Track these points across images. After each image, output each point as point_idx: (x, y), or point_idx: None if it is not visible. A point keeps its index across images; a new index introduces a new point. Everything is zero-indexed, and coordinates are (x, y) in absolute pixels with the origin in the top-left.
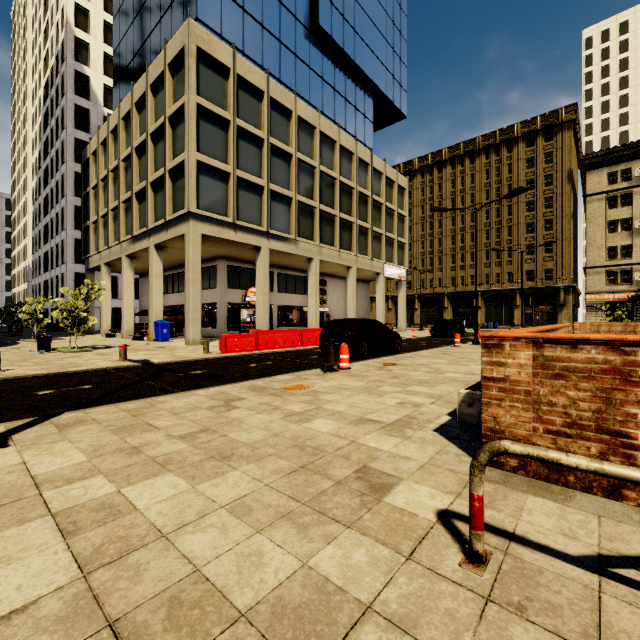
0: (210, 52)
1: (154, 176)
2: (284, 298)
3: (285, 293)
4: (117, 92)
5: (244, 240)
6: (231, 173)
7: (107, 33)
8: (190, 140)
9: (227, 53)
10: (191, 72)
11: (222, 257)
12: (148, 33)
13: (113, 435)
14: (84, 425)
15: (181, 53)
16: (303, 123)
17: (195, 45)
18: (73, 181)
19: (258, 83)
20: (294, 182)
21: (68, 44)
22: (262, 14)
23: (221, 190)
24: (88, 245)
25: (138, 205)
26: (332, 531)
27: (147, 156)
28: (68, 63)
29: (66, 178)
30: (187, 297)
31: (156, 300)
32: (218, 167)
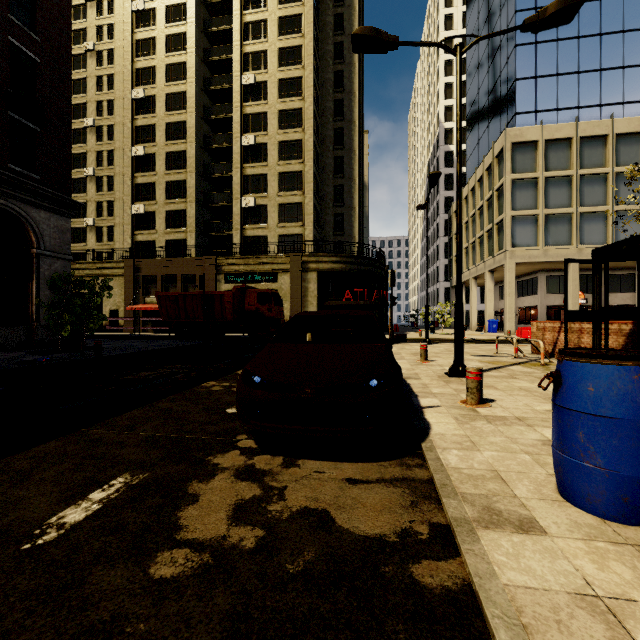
0: (521, 140)
1: (487, 228)
2: (616, 298)
3: (617, 293)
4: (468, 166)
5: (552, 259)
6: (539, 214)
7: (464, 112)
8: (506, 205)
9: (535, 131)
10: (507, 162)
11: (541, 270)
12: (486, 125)
13: (452, 345)
14: (447, 344)
15: (502, 150)
16: (625, 136)
17: (510, 143)
18: (443, 227)
19: (566, 134)
20: (610, 196)
21: (440, 137)
22: (578, 63)
23: (531, 228)
24: (451, 271)
25: (479, 245)
26: (480, 351)
27: (483, 215)
28: (440, 150)
29: (439, 226)
30: (505, 304)
31: (489, 306)
32: (528, 214)
